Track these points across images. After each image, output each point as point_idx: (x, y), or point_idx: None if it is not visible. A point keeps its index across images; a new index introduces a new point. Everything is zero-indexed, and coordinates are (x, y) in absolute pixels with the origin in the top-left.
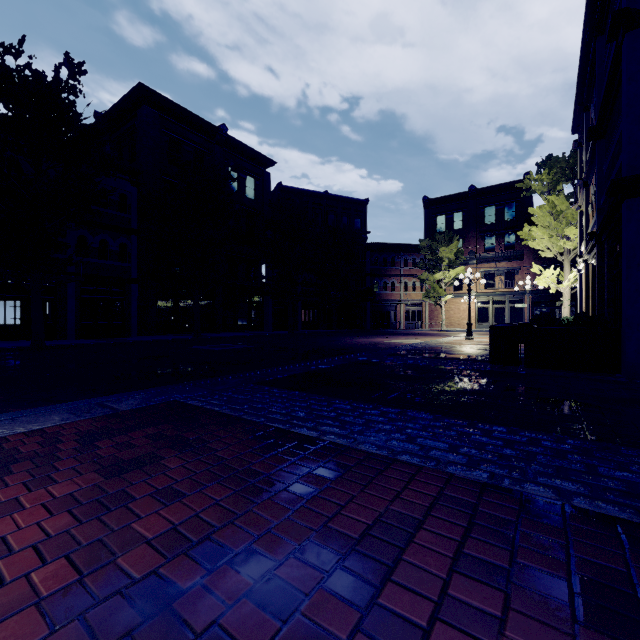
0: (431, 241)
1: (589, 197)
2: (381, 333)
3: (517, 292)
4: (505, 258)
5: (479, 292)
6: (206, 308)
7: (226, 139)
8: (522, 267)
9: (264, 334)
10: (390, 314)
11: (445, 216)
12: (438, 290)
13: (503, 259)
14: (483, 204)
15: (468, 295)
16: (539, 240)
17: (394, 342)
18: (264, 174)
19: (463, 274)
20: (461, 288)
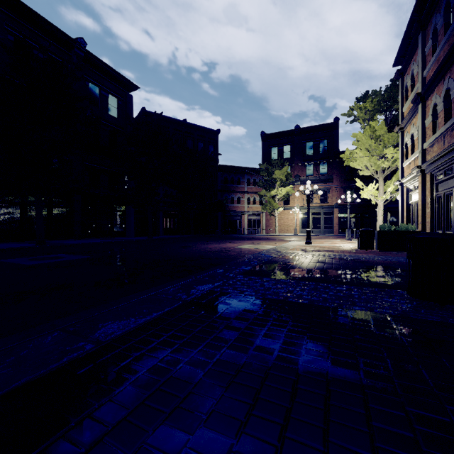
0: (268, 165)
1: (425, 111)
2: (230, 238)
3: (329, 206)
4: (321, 180)
5: (302, 206)
6: (62, 215)
7: (85, 54)
8: (332, 188)
9: (121, 240)
10: (236, 222)
11: (277, 148)
12: (273, 204)
13: (319, 181)
14: (305, 140)
15: (307, 205)
16: (360, 160)
17: (243, 248)
18: (127, 96)
19: (291, 192)
20: (289, 203)
